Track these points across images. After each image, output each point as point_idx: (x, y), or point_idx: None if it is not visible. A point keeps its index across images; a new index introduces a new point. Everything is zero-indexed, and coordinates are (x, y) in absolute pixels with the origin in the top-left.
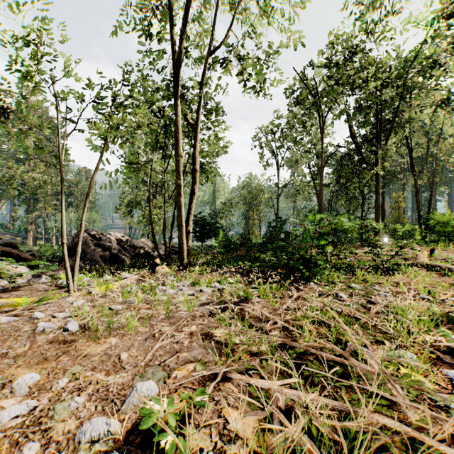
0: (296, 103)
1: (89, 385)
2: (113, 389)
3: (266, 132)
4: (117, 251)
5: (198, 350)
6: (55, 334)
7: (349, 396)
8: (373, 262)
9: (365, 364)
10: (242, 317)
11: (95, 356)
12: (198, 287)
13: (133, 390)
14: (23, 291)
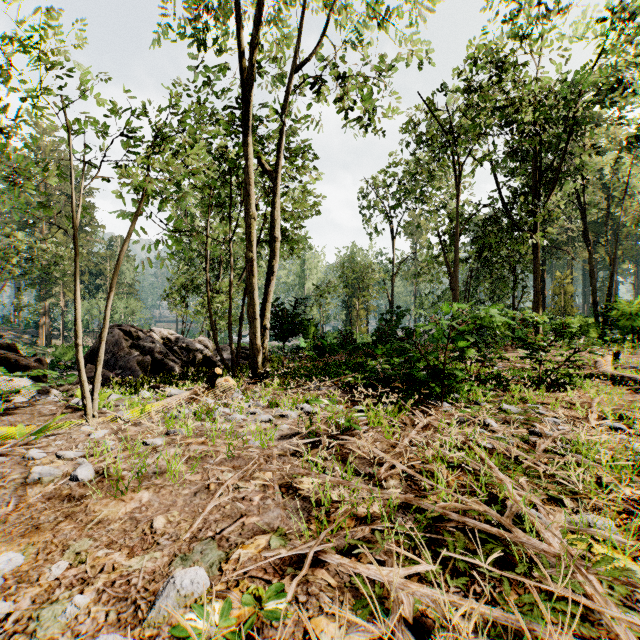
0: (419, 144)
1: (99, 574)
2: (137, 580)
3: (376, 185)
4: (162, 355)
5: (275, 512)
6: (57, 485)
7: (517, 598)
8: (533, 372)
9: (536, 538)
10: (342, 457)
11: (114, 522)
12: (278, 410)
13: (168, 583)
14: (19, 416)
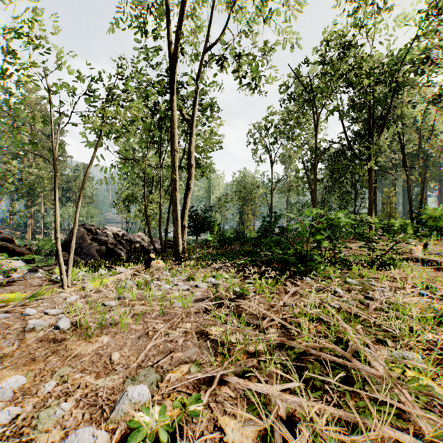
0: (290, 100)
1: (77, 389)
2: (102, 393)
3: (260, 128)
4: (113, 245)
5: (193, 350)
6: (46, 332)
7: (354, 404)
8: (368, 257)
9: (368, 366)
10: (238, 314)
11: (85, 356)
12: (194, 282)
13: (123, 395)
14: (17, 286)
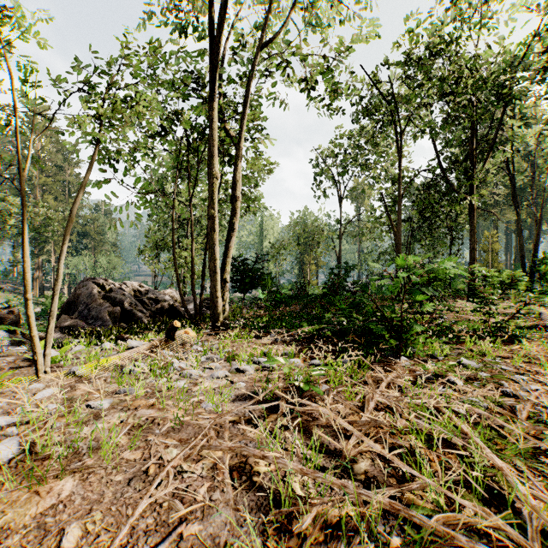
0: (366, 114)
1: None
2: None
3: (326, 155)
4: (131, 306)
5: (223, 515)
6: None
7: None
8: (480, 324)
9: None
10: (303, 426)
11: (16, 533)
12: (235, 364)
13: None
14: None
